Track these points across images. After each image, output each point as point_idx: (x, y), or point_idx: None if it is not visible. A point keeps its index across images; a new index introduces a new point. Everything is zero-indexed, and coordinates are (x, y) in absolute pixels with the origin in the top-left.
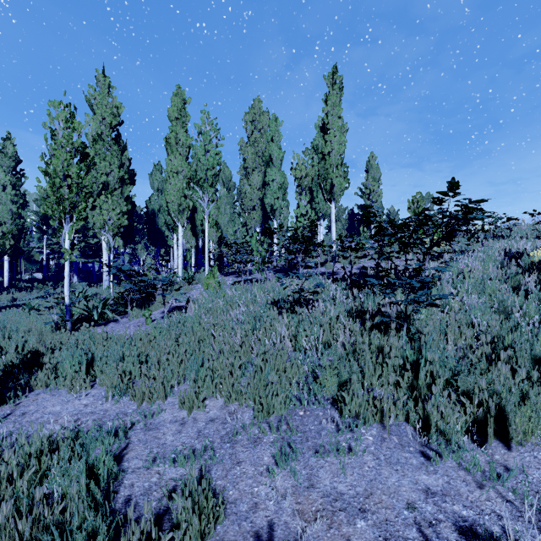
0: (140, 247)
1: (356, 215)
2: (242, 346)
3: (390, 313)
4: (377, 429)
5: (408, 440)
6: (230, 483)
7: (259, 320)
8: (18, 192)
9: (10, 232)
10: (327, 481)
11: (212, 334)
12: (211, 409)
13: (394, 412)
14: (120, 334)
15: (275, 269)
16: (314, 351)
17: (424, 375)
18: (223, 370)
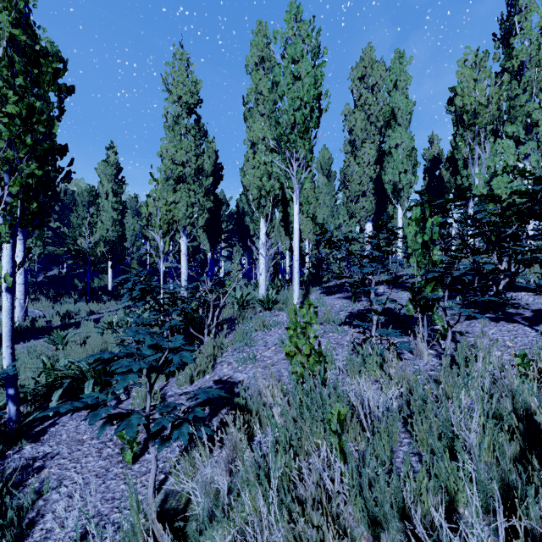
0: (235, 250)
1: None
2: None
3: None
4: None
5: None
6: None
7: None
8: (118, 199)
9: (102, 239)
10: None
11: None
12: None
13: None
14: None
15: None
16: None
17: None
18: None
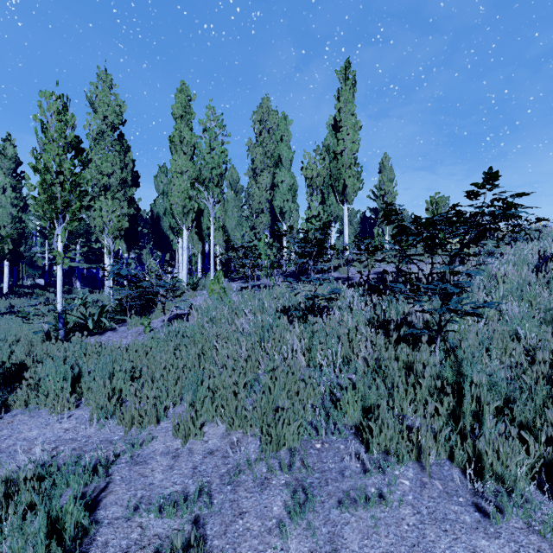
0: (145, 252)
1: (368, 219)
2: (247, 360)
3: (416, 322)
4: (414, 470)
5: (456, 487)
6: (229, 545)
7: (267, 331)
8: (18, 195)
9: (9, 236)
10: (355, 545)
11: (215, 346)
12: (210, 438)
13: (434, 448)
14: (114, 345)
15: (285, 274)
16: (331, 367)
17: (469, 401)
18: (225, 390)
